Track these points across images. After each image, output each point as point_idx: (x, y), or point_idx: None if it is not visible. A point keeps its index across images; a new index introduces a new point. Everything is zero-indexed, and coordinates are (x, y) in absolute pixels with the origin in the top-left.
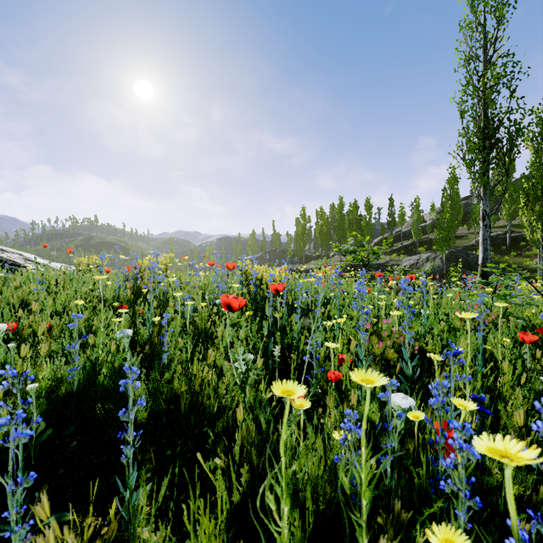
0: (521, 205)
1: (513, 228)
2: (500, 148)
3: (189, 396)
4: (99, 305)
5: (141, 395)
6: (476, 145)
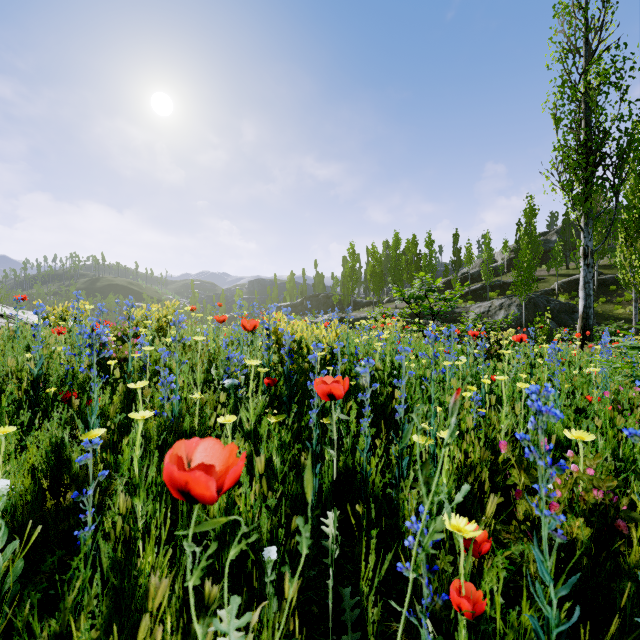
0: (619, 241)
1: (601, 270)
2: (607, 165)
3: None
4: None
5: None
6: (576, 162)
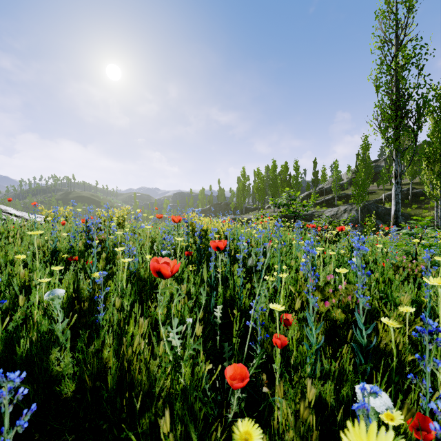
0: (423, 166)
1: (414, 185)
2: (410, 117)
3: (118, 371)
4: (35, 261)
5: (66, 366)
6: (389, 115)
